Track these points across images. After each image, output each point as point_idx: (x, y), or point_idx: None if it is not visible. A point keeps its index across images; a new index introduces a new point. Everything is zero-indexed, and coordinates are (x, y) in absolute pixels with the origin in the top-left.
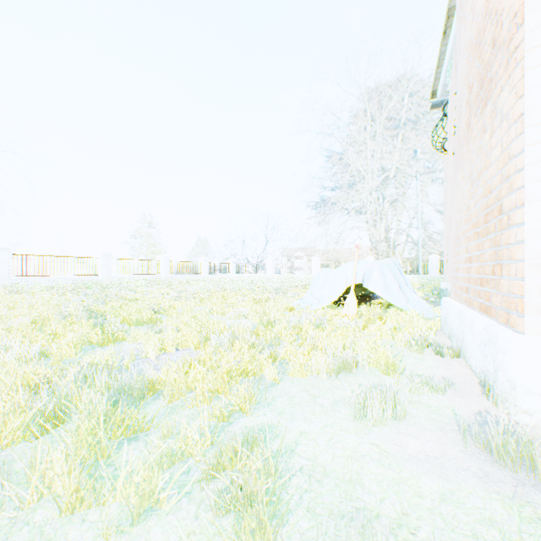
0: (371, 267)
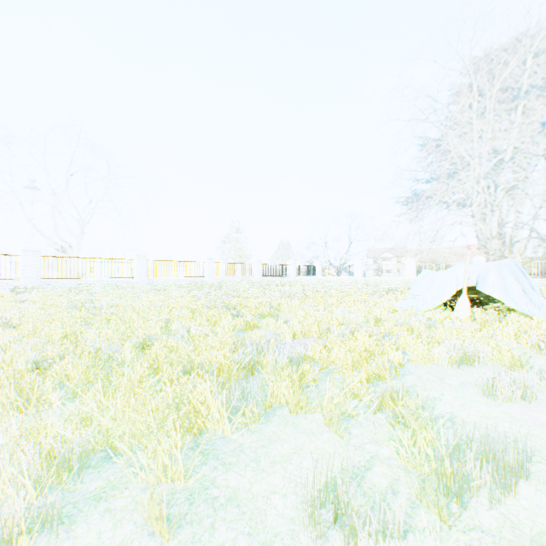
0: (486, 269)
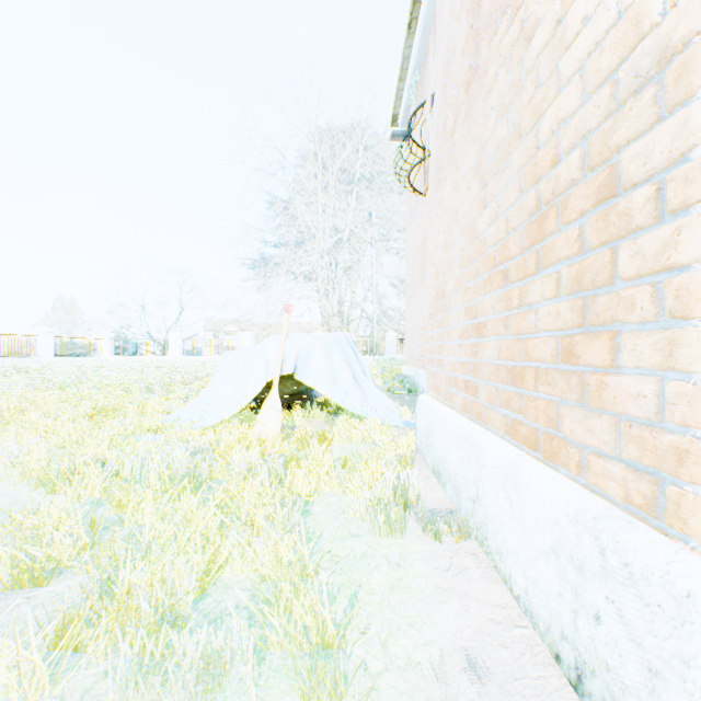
0: (310, 345)
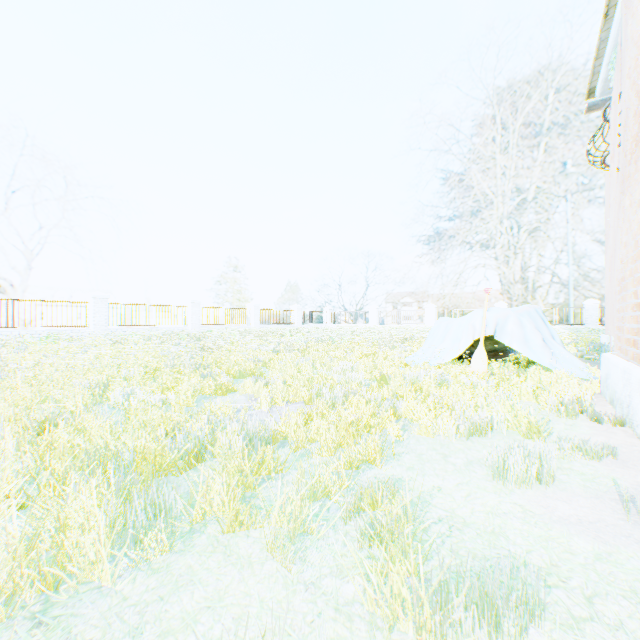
0: (505, 316)
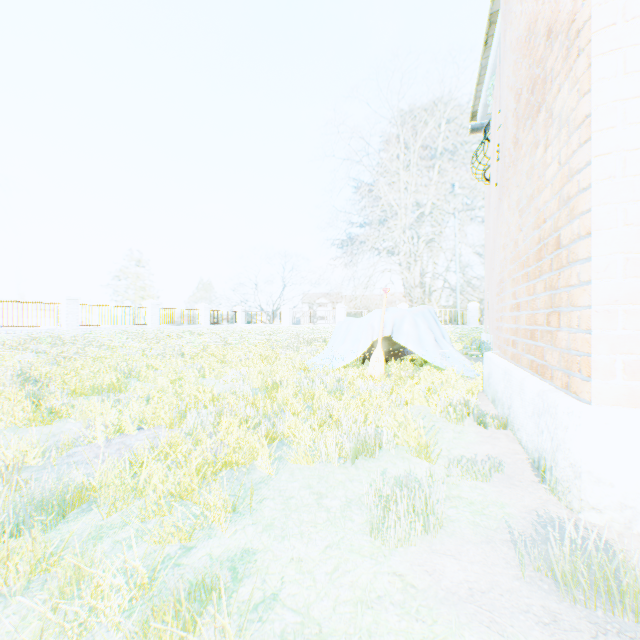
0: (402, 316)
